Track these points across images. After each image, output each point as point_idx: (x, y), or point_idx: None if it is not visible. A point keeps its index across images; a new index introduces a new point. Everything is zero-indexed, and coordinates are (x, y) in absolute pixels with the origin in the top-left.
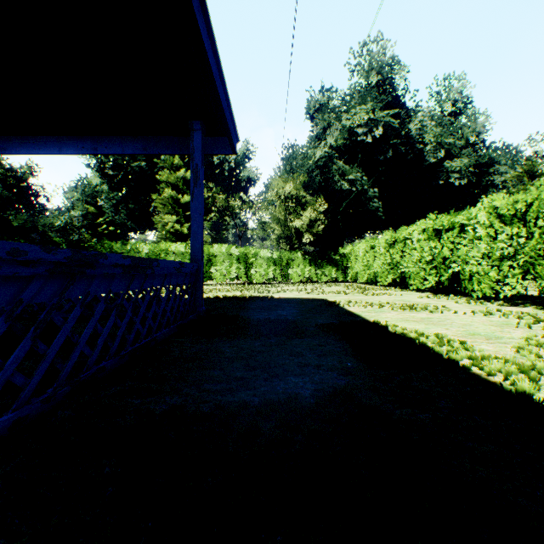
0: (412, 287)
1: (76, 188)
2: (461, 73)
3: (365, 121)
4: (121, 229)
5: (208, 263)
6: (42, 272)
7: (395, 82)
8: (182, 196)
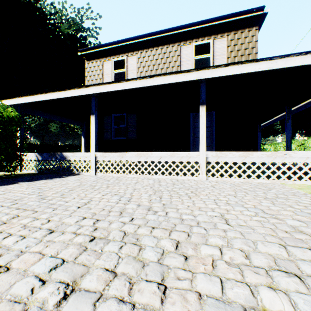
0: None
1: None
2: None
3: None
4: None
5: None
6: None
7: None
8: None
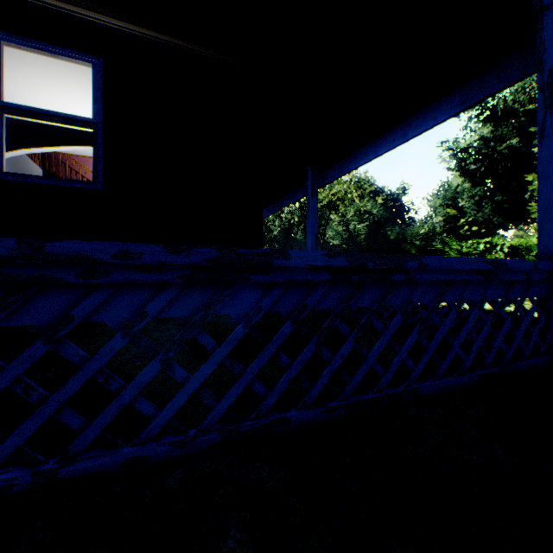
0: None
1: (437, 194)
2: None
3: None
4: (485, 228)
5: None
6: (172, 279)
7: None
8: None
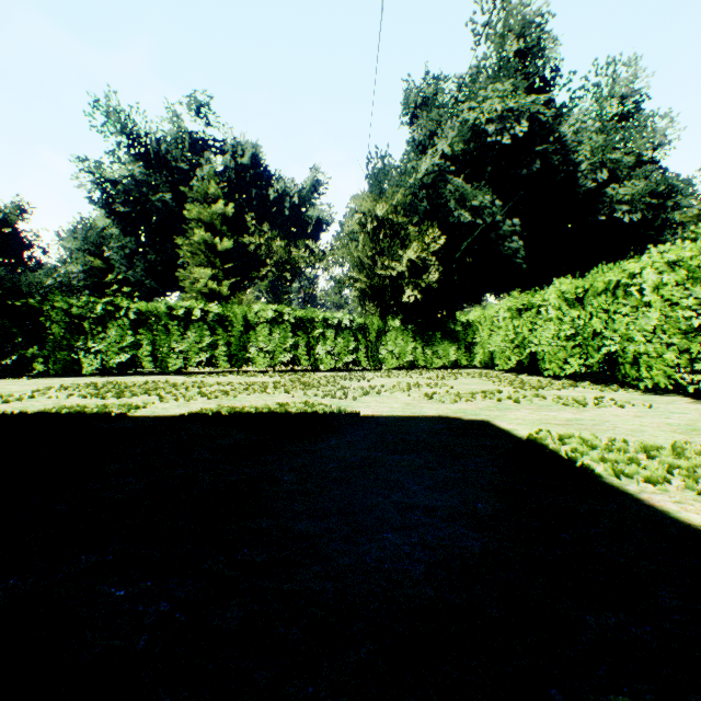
0: (630, 383)
1: (75, 232)
2: (633, 54)
3: (499, 113)
4: (141, 291)
5: (244, 337)
6: None
7: (544, 53)
8: (220, 241)
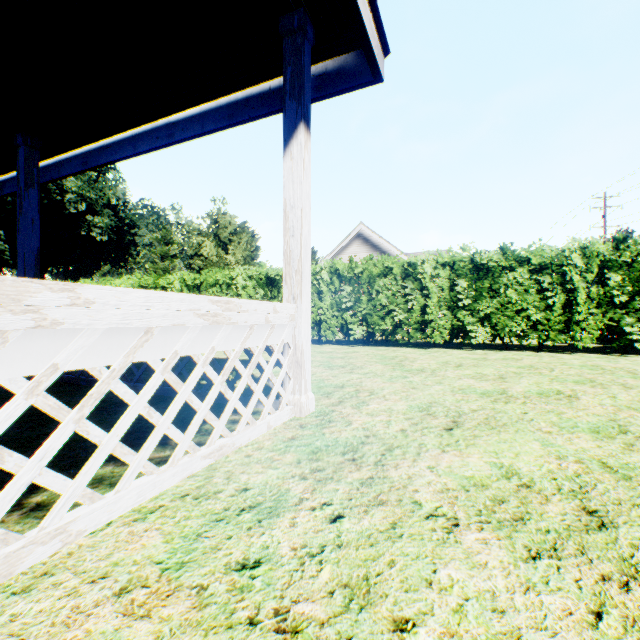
0: None
1: None
2: None
3: None
4: None
5: None
6: None
7: None
8: None
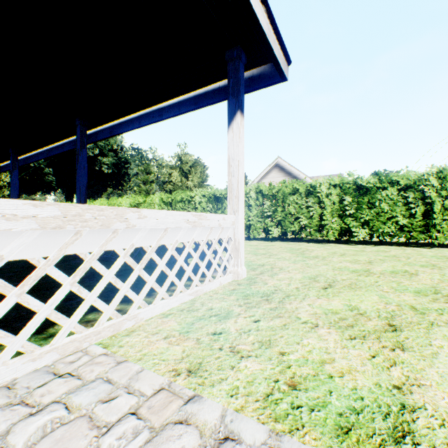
0: None
1: None
2: None
3: None
4: None
5: None
6: None
7: None
8: None
